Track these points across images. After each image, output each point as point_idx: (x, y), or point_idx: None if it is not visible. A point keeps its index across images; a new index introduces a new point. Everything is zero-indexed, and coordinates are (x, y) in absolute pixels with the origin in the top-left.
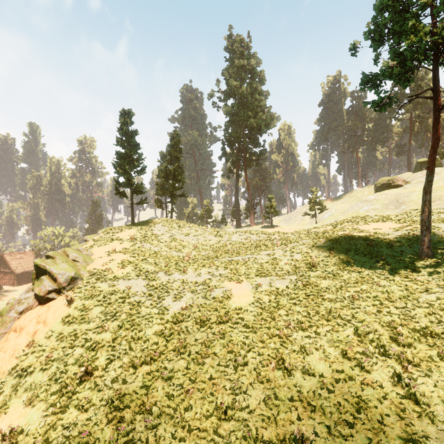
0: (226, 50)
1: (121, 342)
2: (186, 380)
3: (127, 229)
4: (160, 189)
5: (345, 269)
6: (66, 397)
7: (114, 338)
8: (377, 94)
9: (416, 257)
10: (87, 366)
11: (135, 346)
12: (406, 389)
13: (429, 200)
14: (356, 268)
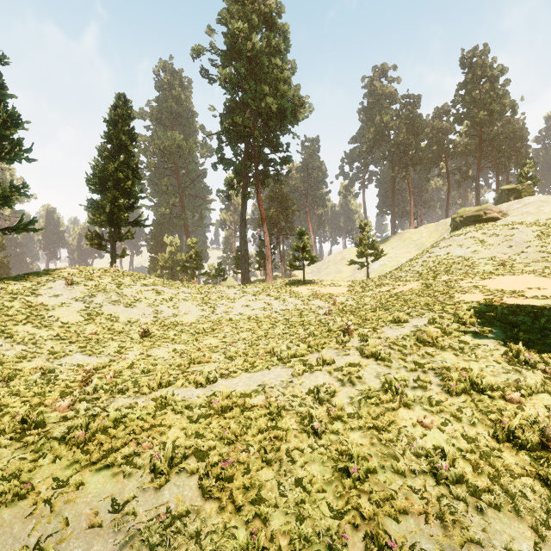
0: None
1: None
2: None
3: None
4: (97, 213)
5: None
6: None
7: None
8: None
9: None
10: None
11: None
12: None
13: None
14: None
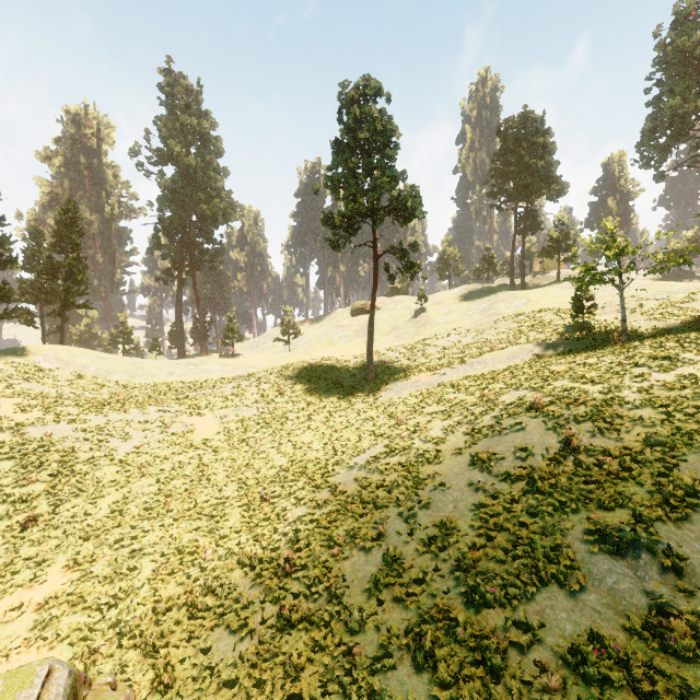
0: (162, 90)
1: (63, 488)
2: (161, 497)
3: None
4: (31, 292)
5: (309, 393)
6: (10, 545)
7: (51, 486)
8: (334, 235)
9: (364, 379)
10: (29, 513)
11: (86, 488)
12: (331, 456)
13: (372, 331)
14: (318, 391)
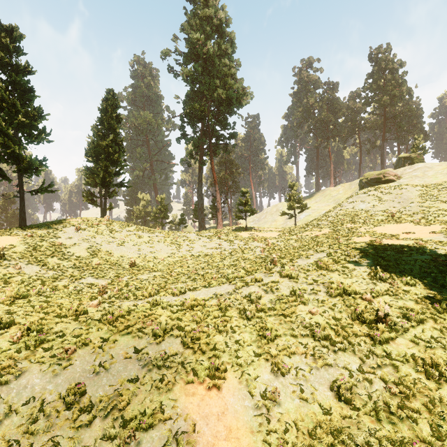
0: None
1: None
2: None
3: (1, 235)
4: (91, 177)
5: None
6: None
7: None
8: None
9: None
10: None
11: None
12: None
13: None
14: None
